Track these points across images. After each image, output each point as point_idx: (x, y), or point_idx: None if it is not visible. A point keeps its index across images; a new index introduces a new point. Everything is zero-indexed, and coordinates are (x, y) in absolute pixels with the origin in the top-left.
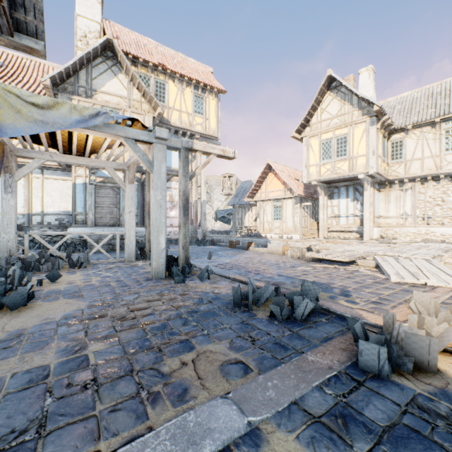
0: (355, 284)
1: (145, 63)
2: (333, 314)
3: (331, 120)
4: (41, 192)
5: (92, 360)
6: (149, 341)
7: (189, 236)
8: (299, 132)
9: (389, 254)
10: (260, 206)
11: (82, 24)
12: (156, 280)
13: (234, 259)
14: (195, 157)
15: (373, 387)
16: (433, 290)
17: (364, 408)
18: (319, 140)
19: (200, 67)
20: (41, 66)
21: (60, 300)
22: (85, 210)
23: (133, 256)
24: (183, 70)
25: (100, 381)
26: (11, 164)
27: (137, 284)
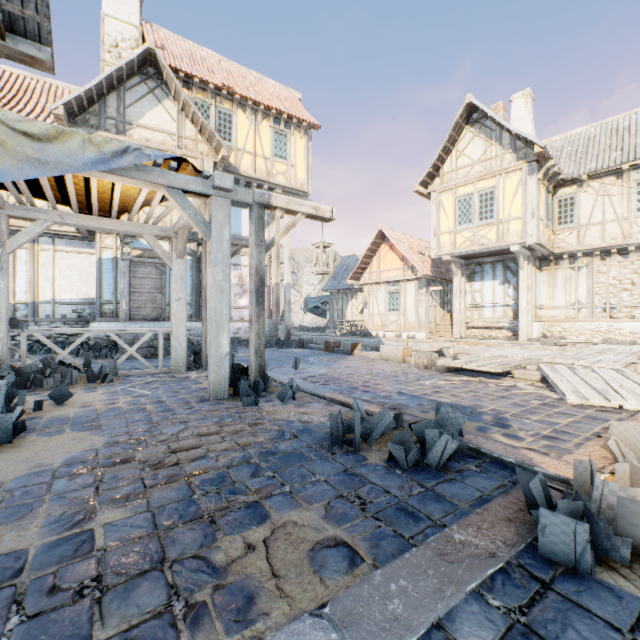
0: (514, 407)
1: (203, 84)
2: (487, 457)
3: (471, 167)
4: (52, 271)
5: (99, 540)
6: (196, 505)
7: (267, 334)
8: (425, 185)
9: (559, 361)
10: (369, 292)
11: (112, 28)
12: (215, 402)
13: (331, 369)
14: (273, 217)
15: (570, 593)
16: (633, 417)
17: (560, 637)
18: (454, 196)
19: (283, 91)
20: (52, 89)
21: (65, 434)
22: (116, 297)
23: (183, 364)
24: (259, 95)
25: (107, 580)
26: (0, 227)
27: (185, 408)
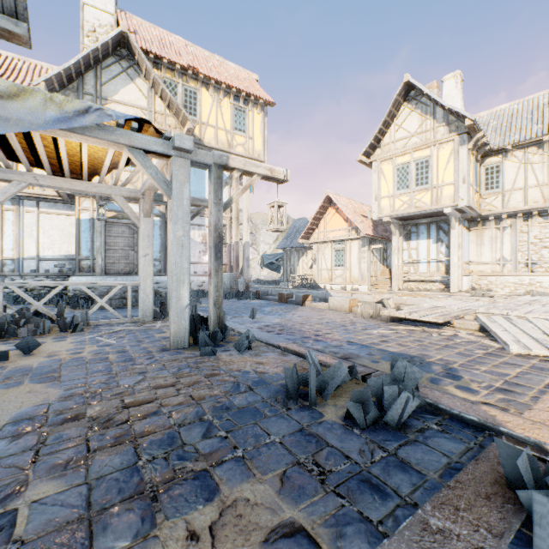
0: (461, 357)
1: (171, 65)
2: (445, 414)
3: (409, 139)
4: (36, 230)
5: (19, 527)
6: (139, 475)
7: (228, 287)
8: (368, 155)
9: (494, 312)
10: (318, 249)
11: (91, 15)
12: (175, 351)
13: (285, 318)
14: (231, 177)
15: None
16: None
17: None
18: (393, 164)
19: (242, 73)
20: (37, 69)
21: (22, 386)
22: (93, 254)
23: (149, 314)
24: (221, 76)
25: None
26: None
27: (146, 358)
